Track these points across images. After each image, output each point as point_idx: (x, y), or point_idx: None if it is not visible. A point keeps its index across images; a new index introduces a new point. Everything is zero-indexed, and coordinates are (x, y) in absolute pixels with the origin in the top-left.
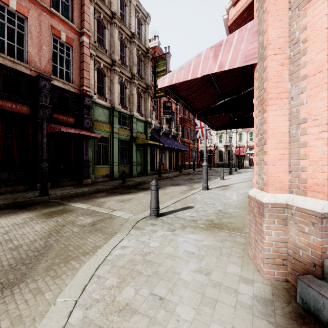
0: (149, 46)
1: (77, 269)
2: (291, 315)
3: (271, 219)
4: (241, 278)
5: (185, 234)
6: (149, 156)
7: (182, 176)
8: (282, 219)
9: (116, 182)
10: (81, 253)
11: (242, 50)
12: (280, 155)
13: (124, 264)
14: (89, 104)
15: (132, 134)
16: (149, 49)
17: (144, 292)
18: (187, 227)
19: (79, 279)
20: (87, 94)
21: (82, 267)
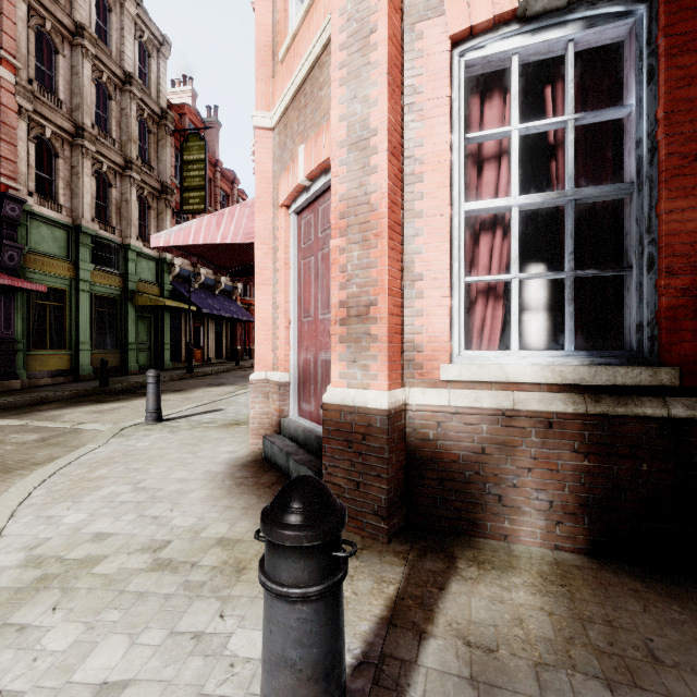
0: (171, 94)
1: (28, 474)
2: (250, 461)
3: (256, 394)
4: (228, 451)
5: (190, 433)
6: (168, 332)
7: (238, 371)
8: (265, 393)
9: (85, 385)
10: (29, 464)
11: (243, 227)
12: (265, 336)
13: (97, 461)
14: (15, 217)
15: (128, 285)
16: (169, 111)
17: (120, 469)
18: (198, 428)
19: (35, 478)
20: (11, 194)
21: (35, 471)
